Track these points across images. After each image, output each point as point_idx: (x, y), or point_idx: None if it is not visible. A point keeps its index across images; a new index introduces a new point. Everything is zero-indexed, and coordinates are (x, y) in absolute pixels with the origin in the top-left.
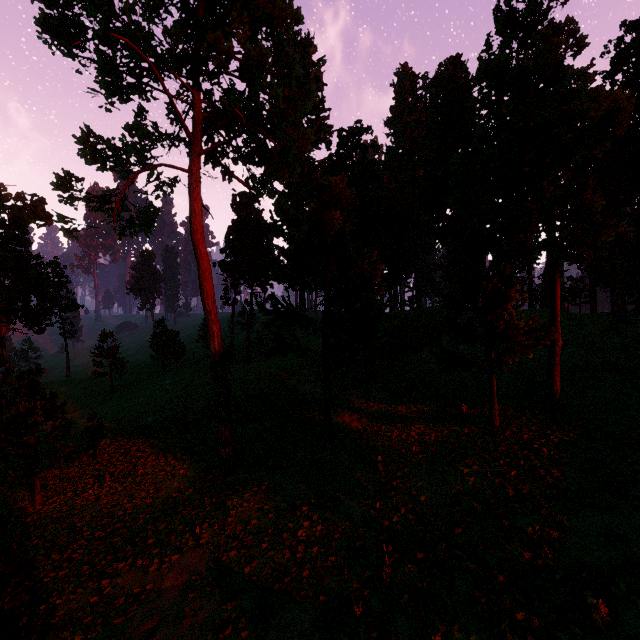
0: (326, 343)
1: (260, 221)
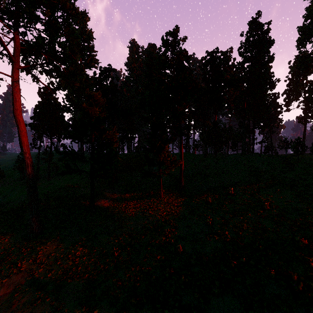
0: (92, 167)
1: (56, 104)
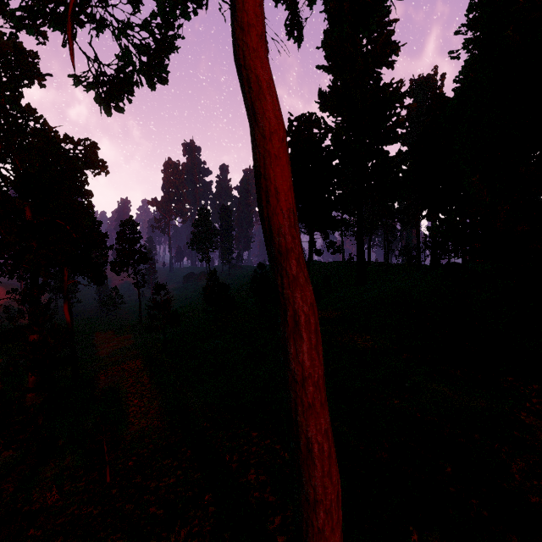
0: None
1: (322, 148)
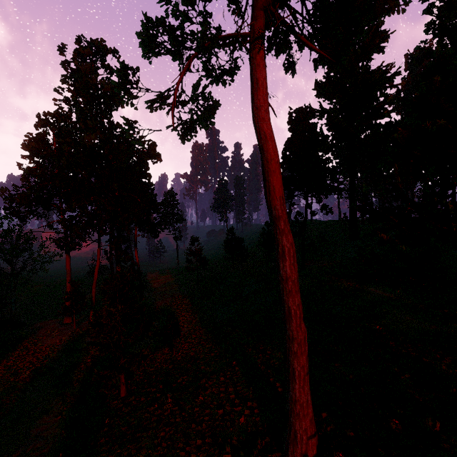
0: None
1: (316, 132)
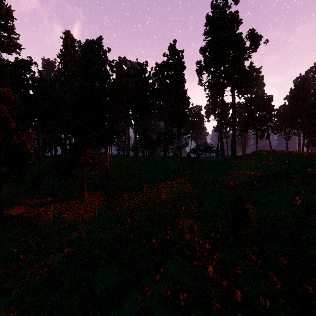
0: None
1: None
